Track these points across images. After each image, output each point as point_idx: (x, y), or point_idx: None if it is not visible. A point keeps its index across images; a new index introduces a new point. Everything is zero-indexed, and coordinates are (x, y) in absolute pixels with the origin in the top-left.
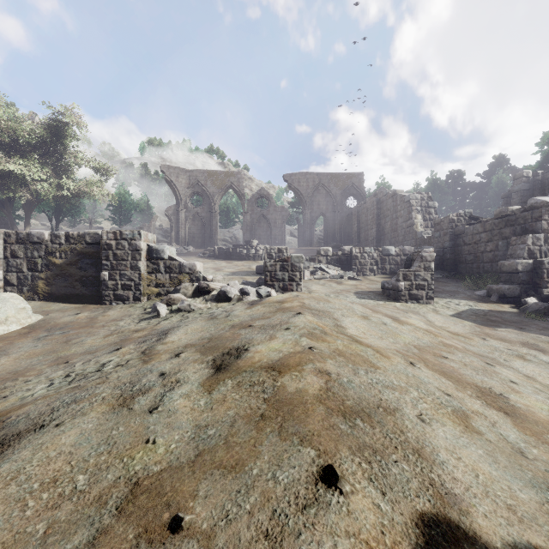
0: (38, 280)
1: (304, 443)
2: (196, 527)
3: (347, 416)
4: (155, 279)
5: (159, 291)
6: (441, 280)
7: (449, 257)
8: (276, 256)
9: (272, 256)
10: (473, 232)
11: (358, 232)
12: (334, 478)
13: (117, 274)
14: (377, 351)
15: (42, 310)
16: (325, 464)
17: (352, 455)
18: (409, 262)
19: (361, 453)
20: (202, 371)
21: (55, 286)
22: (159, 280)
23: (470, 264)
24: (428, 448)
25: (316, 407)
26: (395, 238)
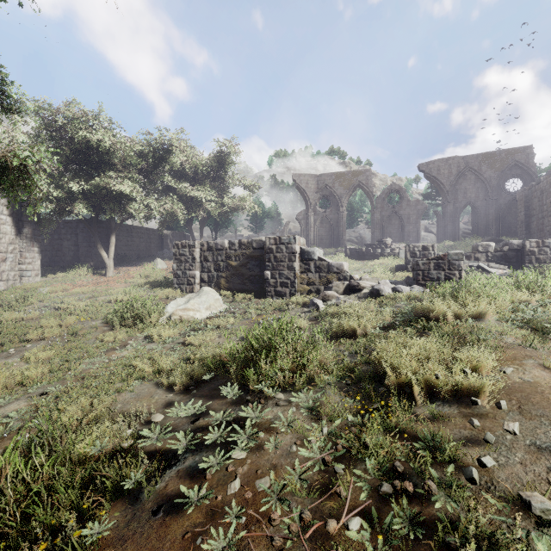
0: (221, 278)
1: None
2: (468, 462)
3: None
4: (307, 278)
5: (310, 288)
6: None
7: None
8: (420, 255)
9: (415, 254)
10: None
11: (527, 221)
12: None
13: (277, 274)
14: None
15: (226, 301)
16: None
17: None
18: None
19: None
20: None
21: (232, 283)
22: (309, 278)
23: None
24: None
25: None
26: None
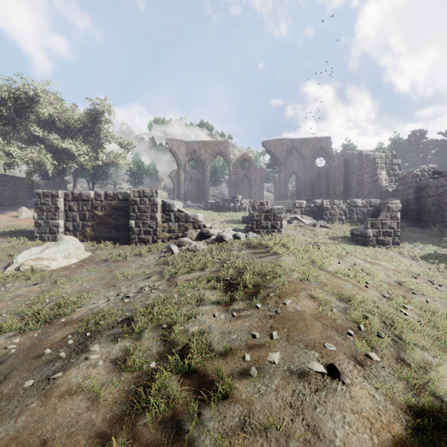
0: (86, 227)
1: (309, 347)
2: (237, 396)
3: (339, 331)
4: (168, 226)
5: (171, 235)
6: (405, 228)
7: (413, 208)
8: (259, 208)
9: (255, 208)
10: (436, 185)
11: (327, 187)
12: (337, 373)
13: (141, 223)
14: (354, 285)
15: (90, 248)
16: (328, 363)
17: (347, 359)
18: (376, 212)
19: (354, 358)
20: (218, 295)
21: (98, 232)
22: (170, 227)
23: (434, 214)
24: (409, 360)
25: (314, 322)
26: (361, 191)
